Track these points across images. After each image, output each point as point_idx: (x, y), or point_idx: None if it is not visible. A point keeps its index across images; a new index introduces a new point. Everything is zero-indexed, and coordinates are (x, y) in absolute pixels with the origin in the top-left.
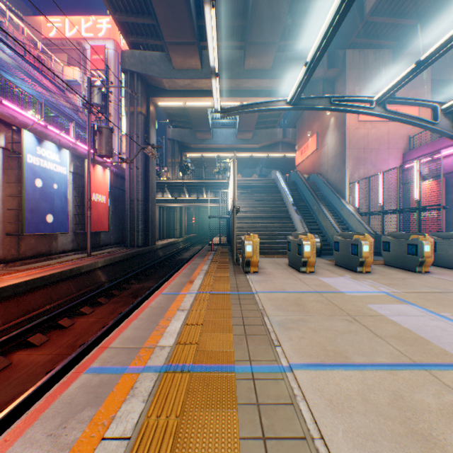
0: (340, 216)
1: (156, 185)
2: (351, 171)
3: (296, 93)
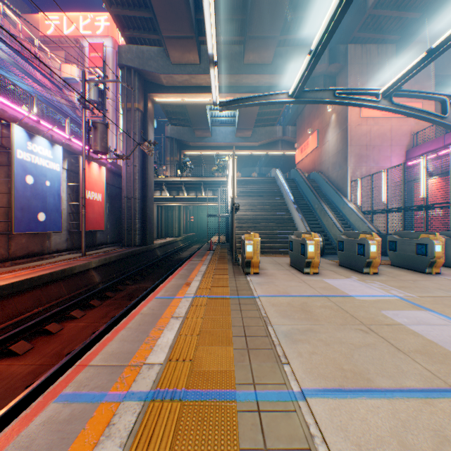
0: (342, 214)
1: (153, 183)
2: (353, 169)
3: (298, 85)
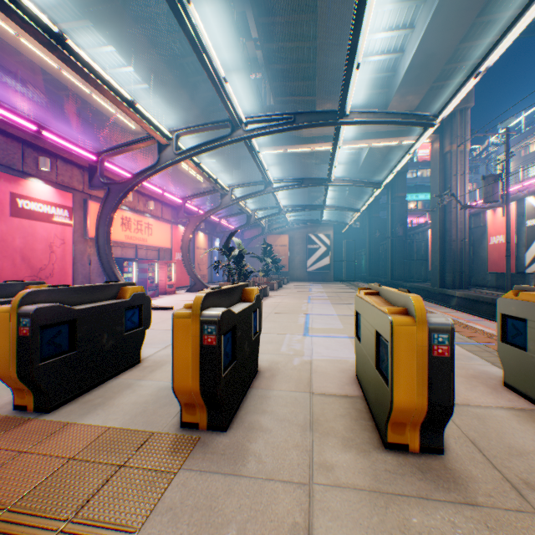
0: None
1: None
2: None
3: None
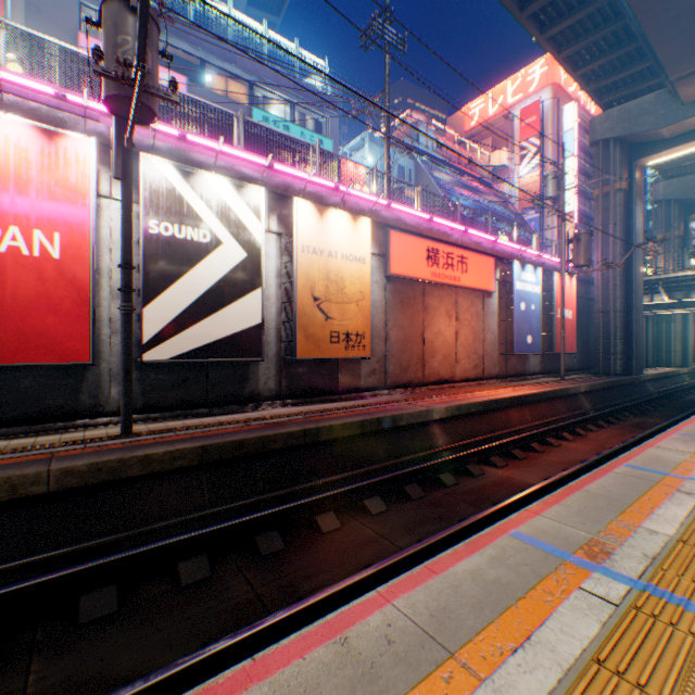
0: None
1: (640, 285)
2: None
3: None
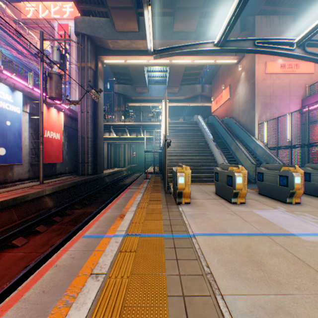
0: (251, 150)
1: (103, 126)
2: (259, 114)
3: (224, 33)
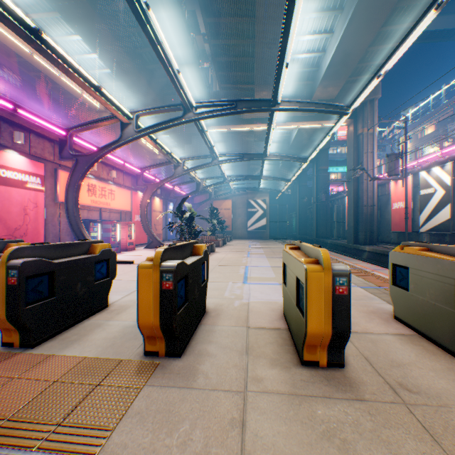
0: None
1: None
2: None
3: None
